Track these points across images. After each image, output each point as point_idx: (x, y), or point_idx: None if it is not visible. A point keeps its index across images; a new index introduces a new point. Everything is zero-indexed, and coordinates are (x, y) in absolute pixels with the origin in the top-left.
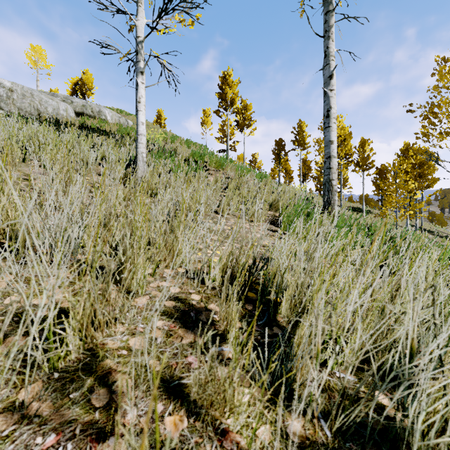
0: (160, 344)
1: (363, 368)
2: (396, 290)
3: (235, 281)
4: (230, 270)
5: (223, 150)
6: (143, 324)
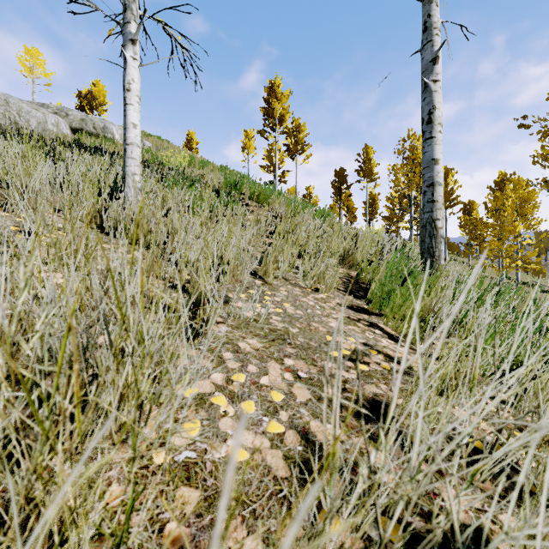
0: None
1: None
2: None
3: None
4: None
5: (270, 181)
6: None
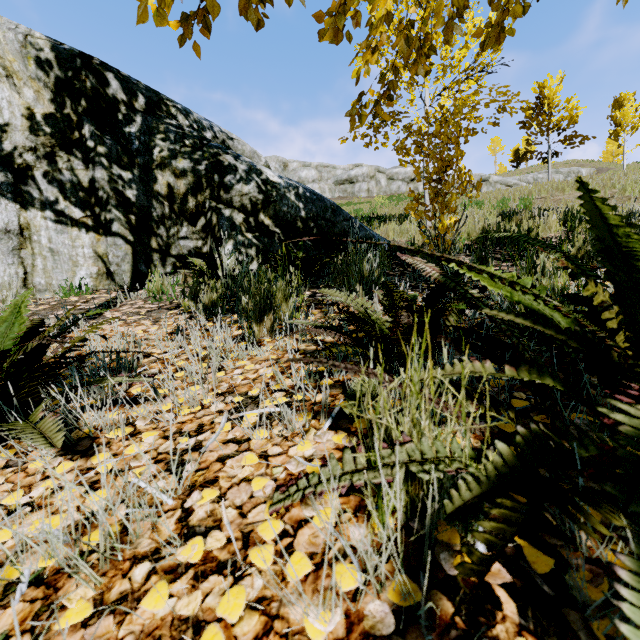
0: None
1: None
2: None
3: None
4: None
5: None
6: None
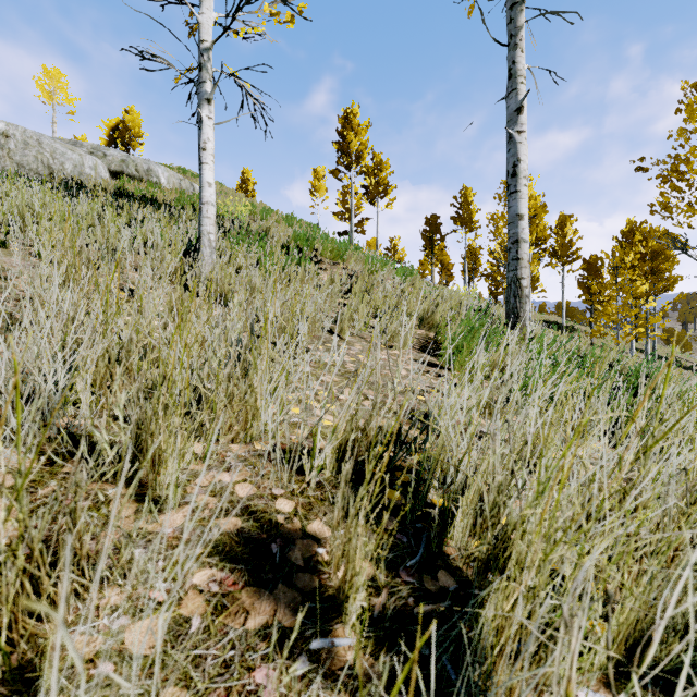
0: (196, 637)
1: (628, 670)
2: (690, 500)
3: (362, 493)
4: (350, 464)
5: (345, 232)
6: (165, 581)
